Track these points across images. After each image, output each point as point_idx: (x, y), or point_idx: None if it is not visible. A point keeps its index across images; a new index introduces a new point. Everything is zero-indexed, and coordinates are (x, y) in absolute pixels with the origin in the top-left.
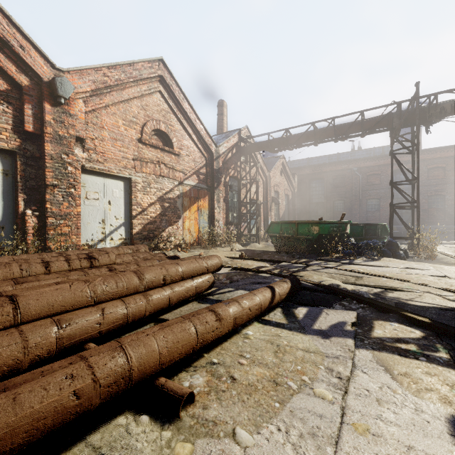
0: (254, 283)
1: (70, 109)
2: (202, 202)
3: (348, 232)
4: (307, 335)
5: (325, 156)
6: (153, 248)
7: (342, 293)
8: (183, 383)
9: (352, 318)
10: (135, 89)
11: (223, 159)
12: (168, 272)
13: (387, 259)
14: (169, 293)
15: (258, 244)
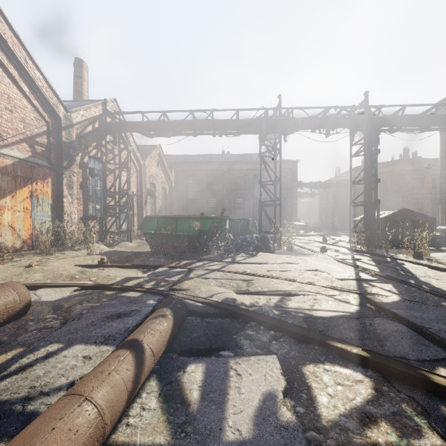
0: (110, 317)
1: None
2: (39, 186)
3: (228, 227)
4: None
5: (200, 155)
6: None
7: (244, 315)
8: None
9: (278, 376)
10: None
11: (79, 131)
12: None
13: (263, 253)
14: None
15: (130, 243)
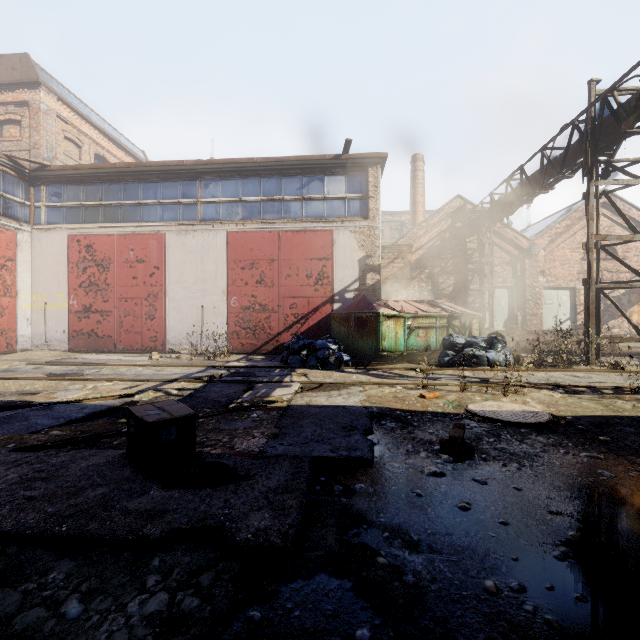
0: None
1: (536, 258)
2: None
3: None
4: None
5: None
6: None
7: None
8: None
9: None
10: (578, 225)
11: None
12: None
13: None
14: None
15: None
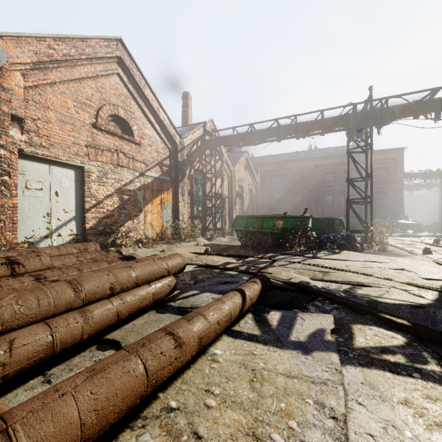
0: (221, 283)
1: (2, 81)
2: (165, 195)
3: (310, 226)
4: (285, 351)
5: (285, 153)
6: (110, 244)
7: (314, 292)
8: None
9: (330, 323)
10: (88, 68)
11: (188, 151)
12: (117, 279)
13: (347, 252)
14: (118, 306)
15: (223, 238)
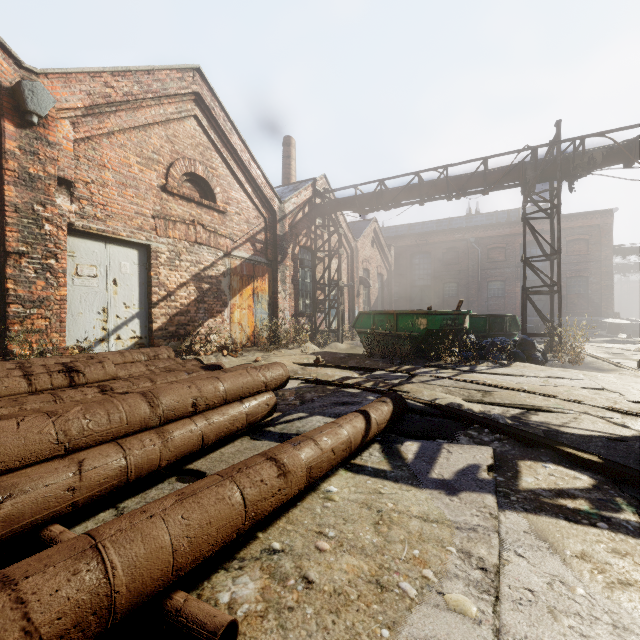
0: (337, 404)
1: (48, 133)
2: (259, 284)
3: (467, 326)
4: (423, 490)
5: (432, 221)
6: (185, 351)
7: (467, 417)
8: (219, 596)
9: (487, 458)
10: (156, 111)
11: (291, 221)
12: (202, 393)
13: (521, 364)
14: (202, 427)
15: (341, 344)
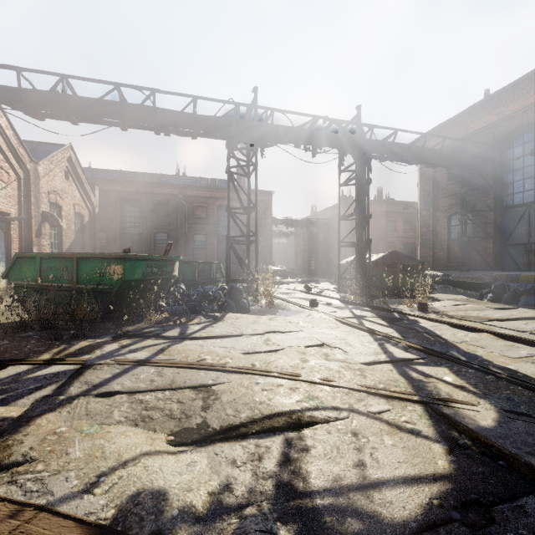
0: None
1: None
2: None
3: (177, 274)
4: None
5: (144, 173)
6: None
7: None
8: None
9: None
10: None
11: None
12: None
13: (234, 315)
14: None
15: None
